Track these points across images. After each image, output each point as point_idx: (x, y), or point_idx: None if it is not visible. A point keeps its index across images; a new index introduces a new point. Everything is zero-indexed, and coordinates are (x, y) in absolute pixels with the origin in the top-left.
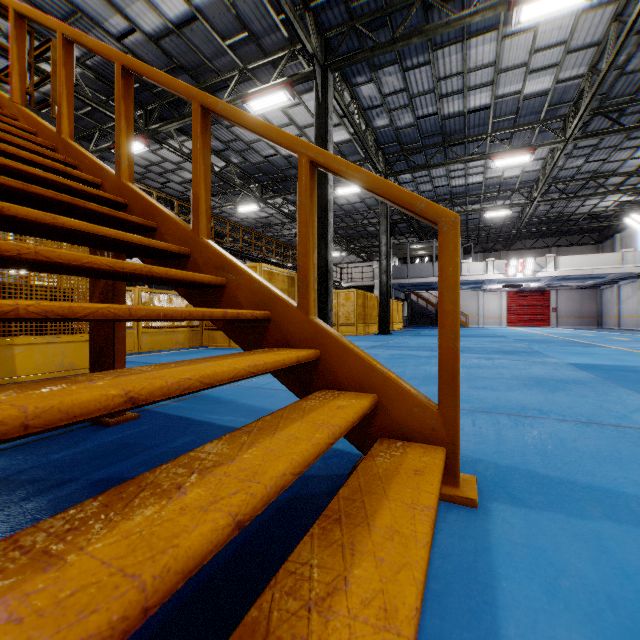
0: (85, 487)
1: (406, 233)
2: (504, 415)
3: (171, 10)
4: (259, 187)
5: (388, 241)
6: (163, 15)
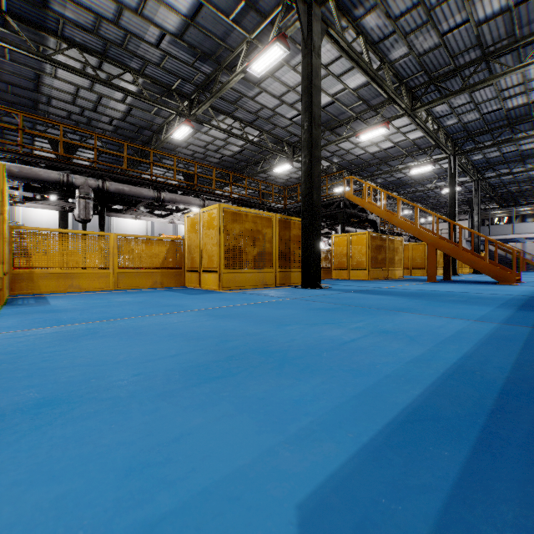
0: (468, 281)
1: (486, 201)
2: (533, 281)
3: (385, 146)
4: (387, 190)
5: (479, 219)
6: (381, 148)
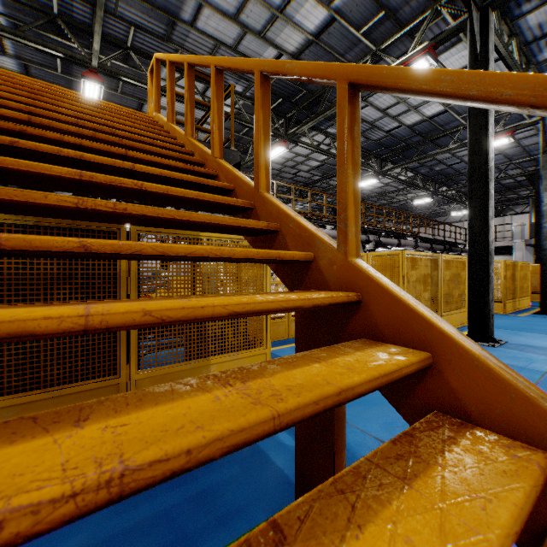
0: None
1: None
2: None
3: (312, 22)
4: (378, 161)
5: None
6: (305, 30)
